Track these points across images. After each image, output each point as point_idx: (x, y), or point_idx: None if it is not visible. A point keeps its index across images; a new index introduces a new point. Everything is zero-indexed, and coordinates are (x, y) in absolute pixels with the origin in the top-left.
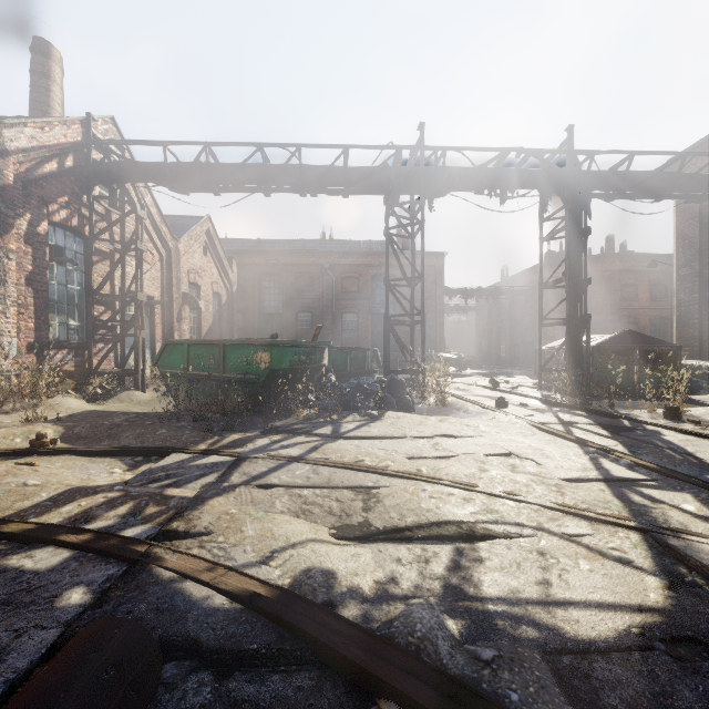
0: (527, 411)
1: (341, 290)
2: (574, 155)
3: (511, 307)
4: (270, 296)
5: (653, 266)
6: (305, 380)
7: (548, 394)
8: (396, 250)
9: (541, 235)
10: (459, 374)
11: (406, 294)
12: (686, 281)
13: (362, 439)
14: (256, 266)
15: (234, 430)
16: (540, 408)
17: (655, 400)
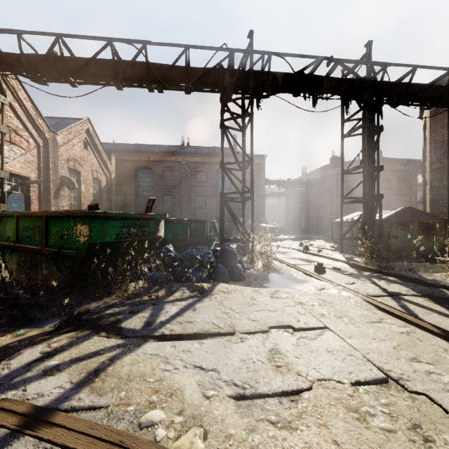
0: (345, 277)
1: (194, 180)
2: (371, 66)
3: (308, 193)
4: (144, 183)
5: (407, 164)
6: (133, 253)
7: (351, 258)
8: (230, 140)
9: (342, 132)
10: (276, 239)
11: (239, 183)
12: (437, 173)
13: (179, 338)
14: (133, 161)
15: (27, 320)
16: (351, 272)
17: (432, 262)
